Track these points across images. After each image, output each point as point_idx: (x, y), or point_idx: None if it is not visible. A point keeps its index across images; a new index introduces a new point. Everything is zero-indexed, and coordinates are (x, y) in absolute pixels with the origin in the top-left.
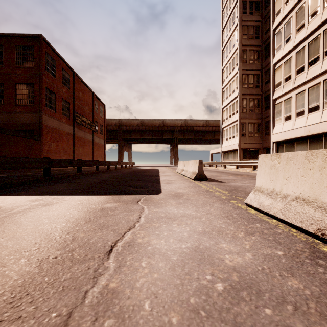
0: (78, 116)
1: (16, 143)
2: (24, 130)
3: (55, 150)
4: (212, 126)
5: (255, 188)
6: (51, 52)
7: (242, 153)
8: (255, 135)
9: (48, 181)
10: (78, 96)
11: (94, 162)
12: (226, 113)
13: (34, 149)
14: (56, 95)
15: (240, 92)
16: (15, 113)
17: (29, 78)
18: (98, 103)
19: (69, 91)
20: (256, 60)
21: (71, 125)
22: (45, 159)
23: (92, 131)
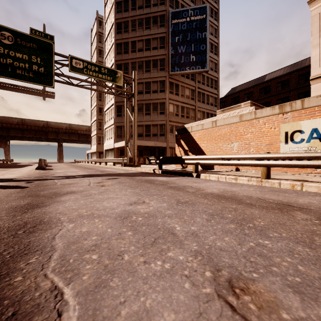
0: None
1: None
2: None
3: None
4: None
5: None
6: None
7: (98, 154)
8: None
9: None
10: None
11: None
12: (93, 128)
13: None
14: None
15: (97, 118)
16: None
17: None
18: None
19: None
20: None
21: None
22: None
23: None
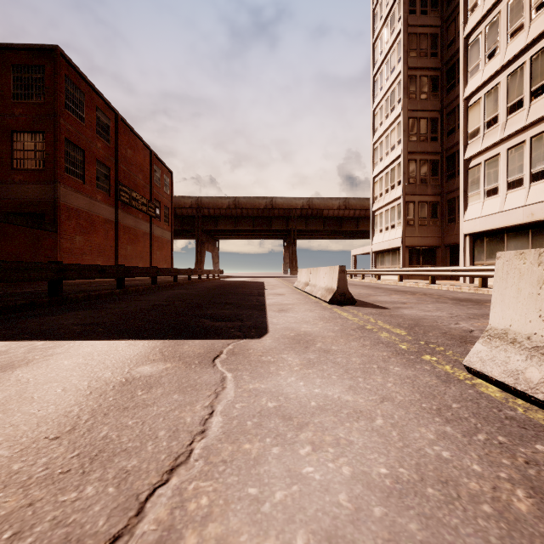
0: (124, 190)
1: (9, 237)
2: (28, 213)
3: (84, 249)
4: (355, 210)
5: (488, 330)
6: (75, 77)
7: (408, 253)
8: (431, 223)
9: (56, 305)
10: (126, 156)
11: (148, 270)
12: (380, 186)
13: (44, 247)
14: (86, 153)
15: (405, 149)
16: (11, 183)
17: (36, 123)
18: (161, 170)
19: (108, 147)
20: (433, 93)
21: (113, 207)
22: (51, 263)
23: (149, 216)
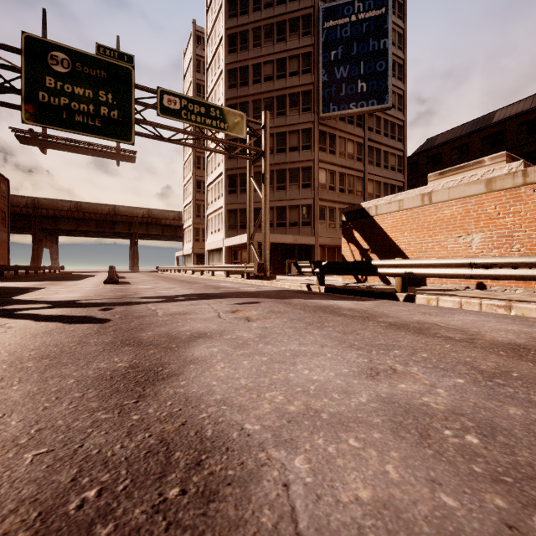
0: None
1: None
2: None
3: None
4: None
5: None
6: None
7: (196, 257)
8: None
9: None
10: None
11: (14, 267)
12: (186, 214)
13: None
14: None
15: (194, 198)
16: None
17: None
18: None
19: None
20: None
21: None
22: None
23: None
